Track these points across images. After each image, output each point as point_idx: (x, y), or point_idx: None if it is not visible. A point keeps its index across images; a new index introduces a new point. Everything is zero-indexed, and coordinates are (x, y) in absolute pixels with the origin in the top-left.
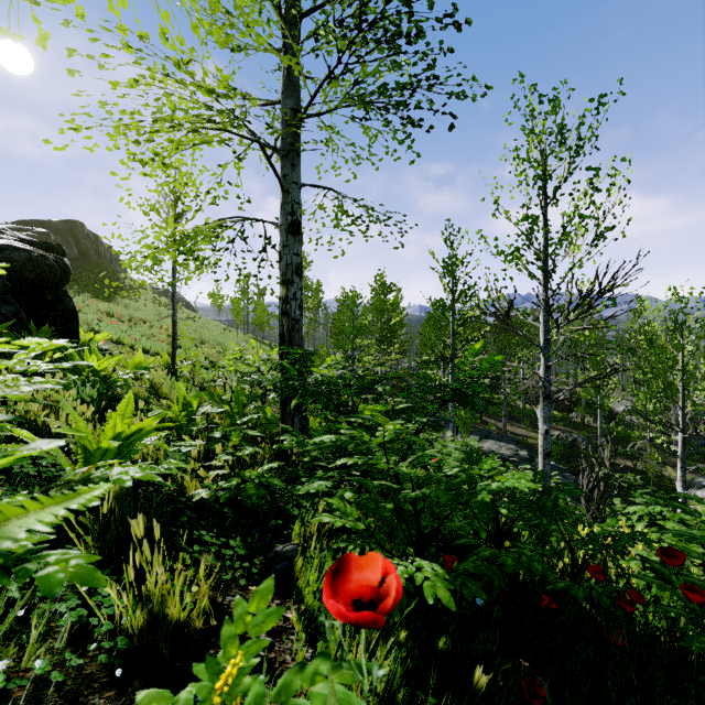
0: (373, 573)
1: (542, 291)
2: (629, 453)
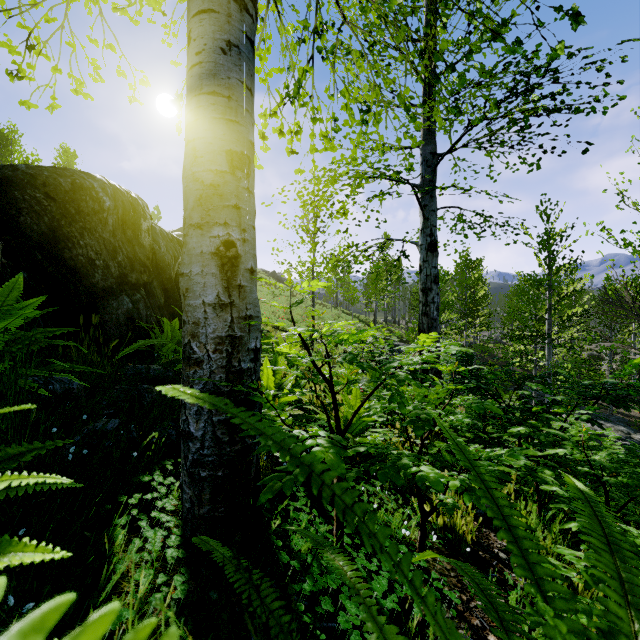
0: None
1: None
2: None
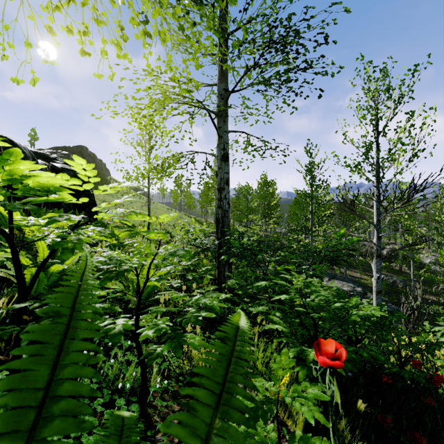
0: (329, 348)
1: (375, 189)
2: (434, 291)
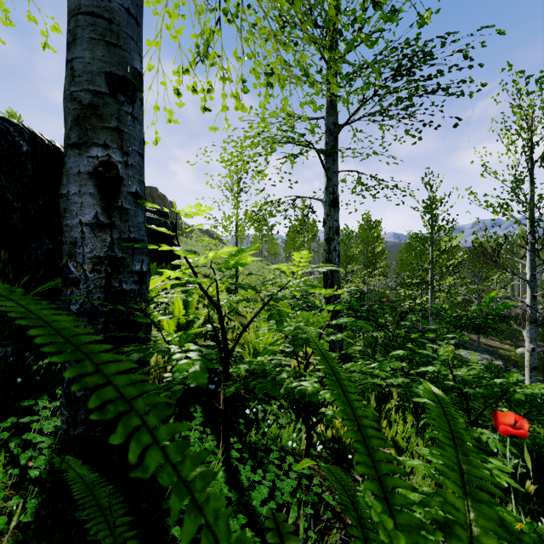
0: (509, 421)
1: (528, 235)
2: None
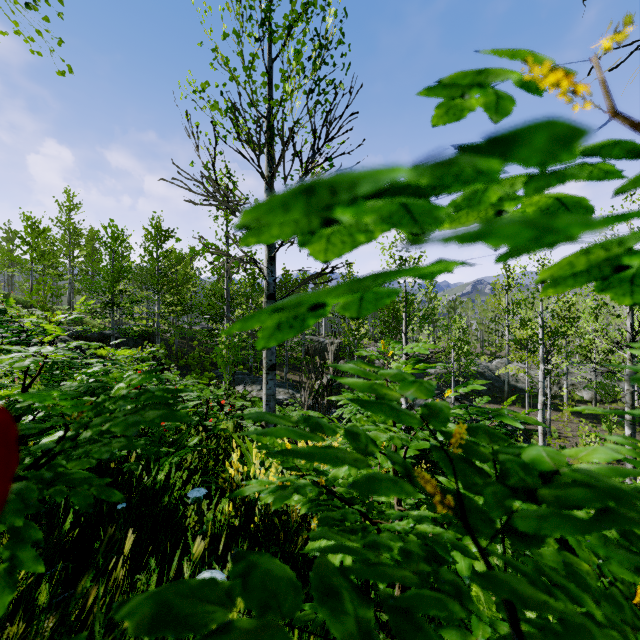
0: None
1: (266, 165)
2: None
